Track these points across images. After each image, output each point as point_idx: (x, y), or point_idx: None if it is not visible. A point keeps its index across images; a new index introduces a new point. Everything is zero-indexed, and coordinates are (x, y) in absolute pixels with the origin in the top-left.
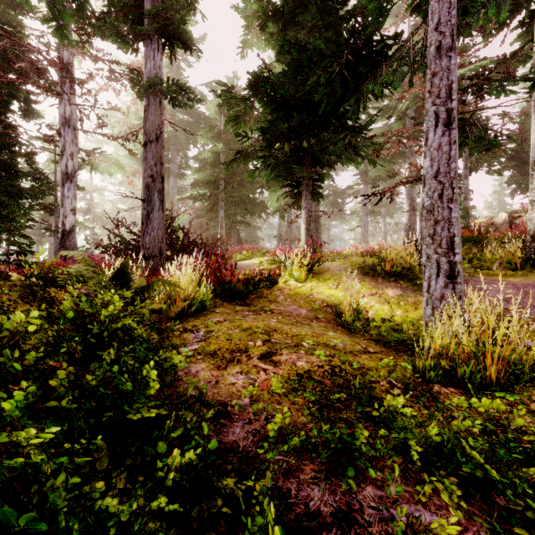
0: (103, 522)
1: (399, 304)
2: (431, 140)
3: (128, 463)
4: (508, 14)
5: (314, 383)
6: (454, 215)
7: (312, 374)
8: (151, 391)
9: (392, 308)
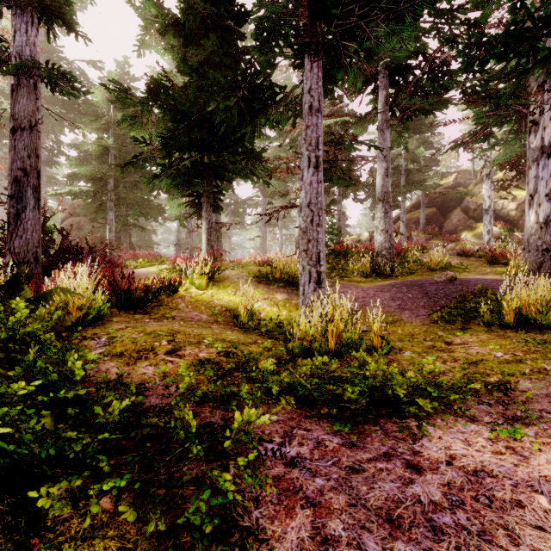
0: (62, 452)
1: (286, 306)
2: (306, 177)
3: (71, 422)
4: (364, 83)
5: (213, 365)
6: (320, 236)
7: (211, 360)
8: (77, 377)
9: (280, 309)
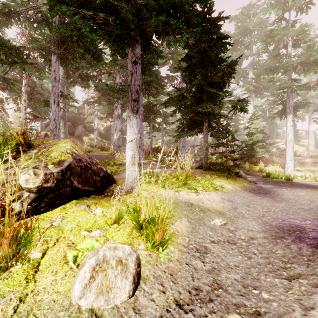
0: None
1: None
2: (53, 107)
3: None
4: None
5: None
6: (60, 134)
7: None
8: None
9: None
